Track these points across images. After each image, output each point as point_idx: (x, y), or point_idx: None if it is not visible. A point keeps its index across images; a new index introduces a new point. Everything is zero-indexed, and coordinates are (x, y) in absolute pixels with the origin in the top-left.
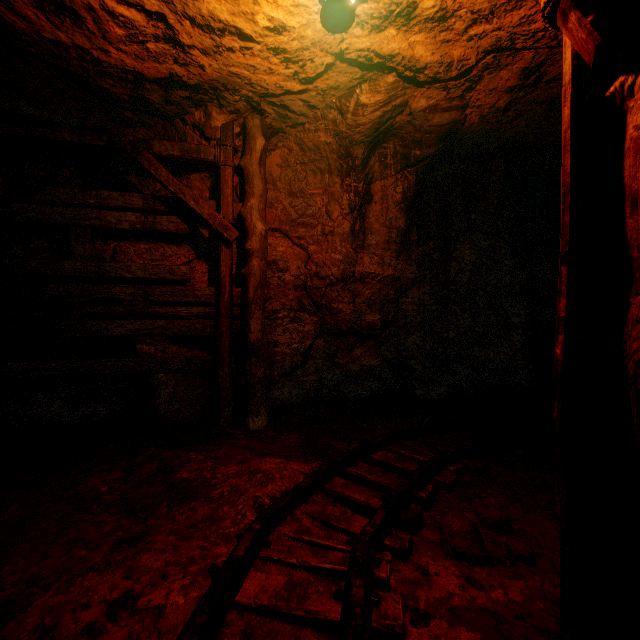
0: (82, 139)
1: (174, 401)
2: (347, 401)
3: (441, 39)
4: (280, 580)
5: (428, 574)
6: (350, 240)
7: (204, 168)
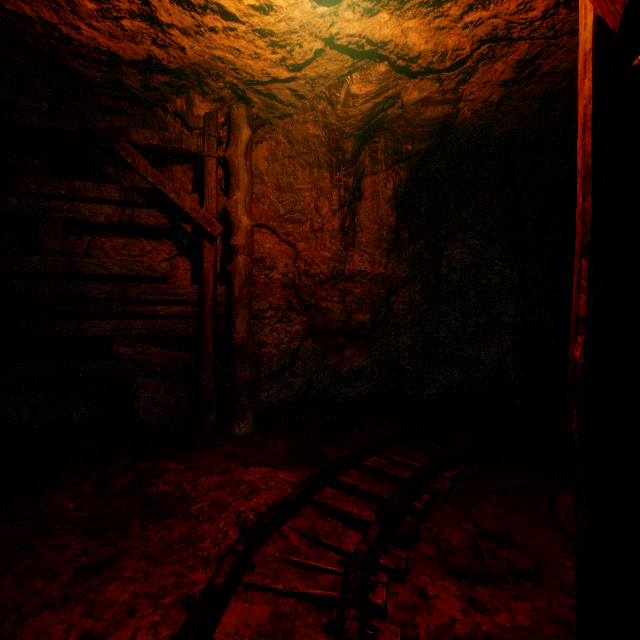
0: (52, 124)
1: (154, 406)
2: (337, 403)
3: (435, 26)
4: (264, 611)
5: (427, 597)
6: (340, 237)
7: (186, 159)
